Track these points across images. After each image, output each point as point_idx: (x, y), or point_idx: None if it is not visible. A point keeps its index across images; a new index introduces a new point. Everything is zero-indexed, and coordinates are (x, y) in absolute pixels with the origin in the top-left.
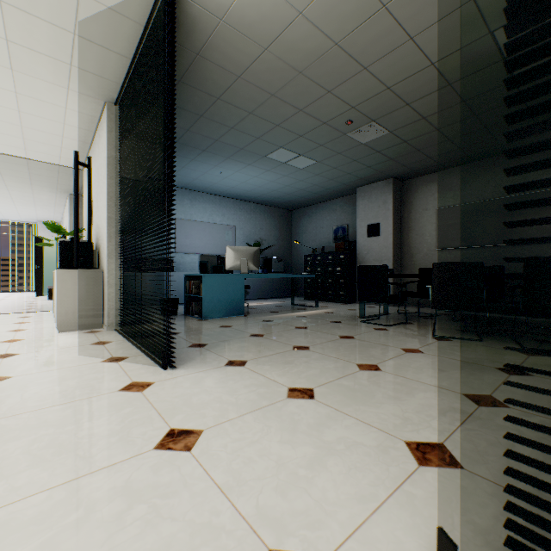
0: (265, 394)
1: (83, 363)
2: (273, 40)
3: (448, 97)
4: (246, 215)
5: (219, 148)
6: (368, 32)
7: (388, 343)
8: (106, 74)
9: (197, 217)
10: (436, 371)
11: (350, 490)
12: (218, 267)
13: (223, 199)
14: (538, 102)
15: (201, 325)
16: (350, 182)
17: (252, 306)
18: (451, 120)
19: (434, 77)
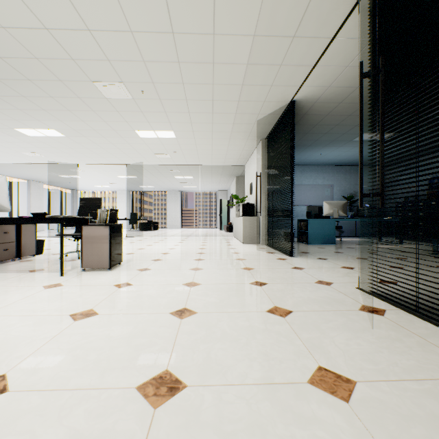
0: (331, 266)
1: (260, 252)
2: (344, 99)
3: None
4: (342, 176)
5: (318, 143)
6: None
7: (430, 263)
8: (263, 131)
9: (305, 182)
10: None
11: (347, 280)
12: (317, 214)
13: (323, 167)
14: None
15: (307, 246)
16: None
17: (344, 240)
18: None
19: None
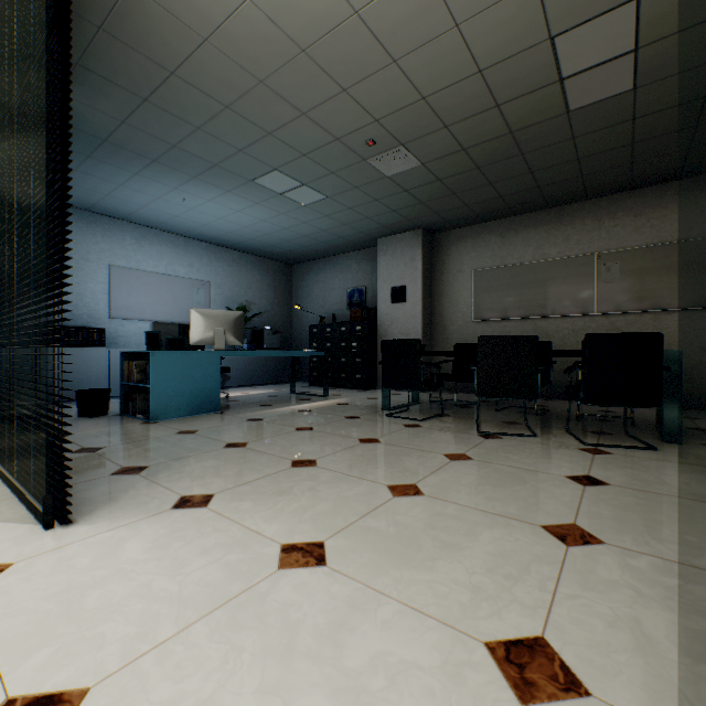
0: (239, 566)
1: None
2: None
3: (494, 124)
4: (226, 267)
5: (180, 160)
6: (402, 2)
7: (426, 448)
8: None
9: (148, 265)
10: (497, 488)
11: None
12: (177, 340)
13: (190, 241)
14: (589, 147)
15: (146, 431)
16: (370, 230)
17: (234, 396)
18: (495, 157)
19: (480, 92)
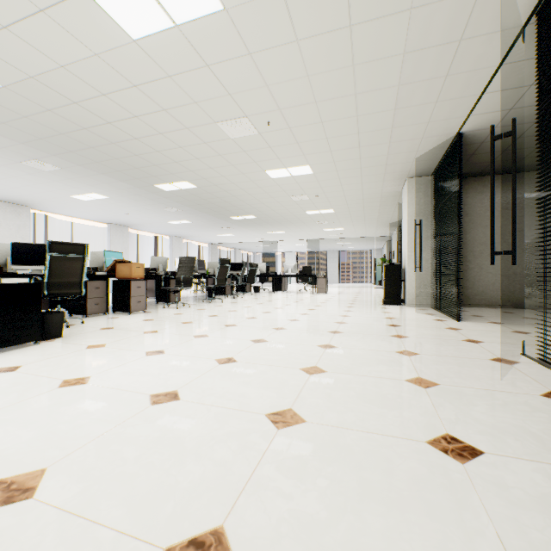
0: None
1: None
2: None
3: None
4: None
5: None
6: None
7: None
8: (395, 225)
9: None
10: None
11: None
12: None
13: None
14: None
15: None
16: None
17: None
18: None
19: None
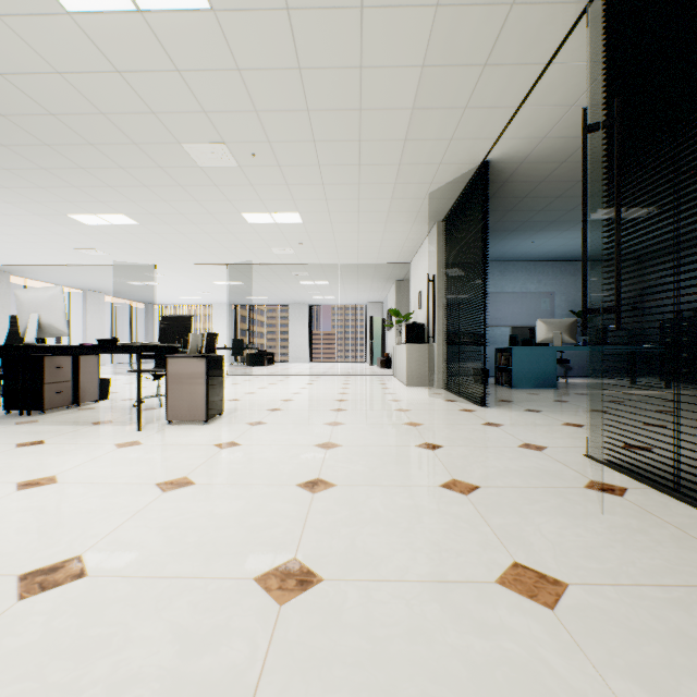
0: (546, 422)
1: (433, 400)
2: (569, 156)
3: None
4: (569, 277)
5: (529, 226)
6: None
7: None
8: (438, 209)
9: (508, 288)
10: None
11: (570, 443)
12: (527, 340)
13: (538, 264)
14: None
15: (509, 391)
16: None
17: (572, 382)
18: None
19: None
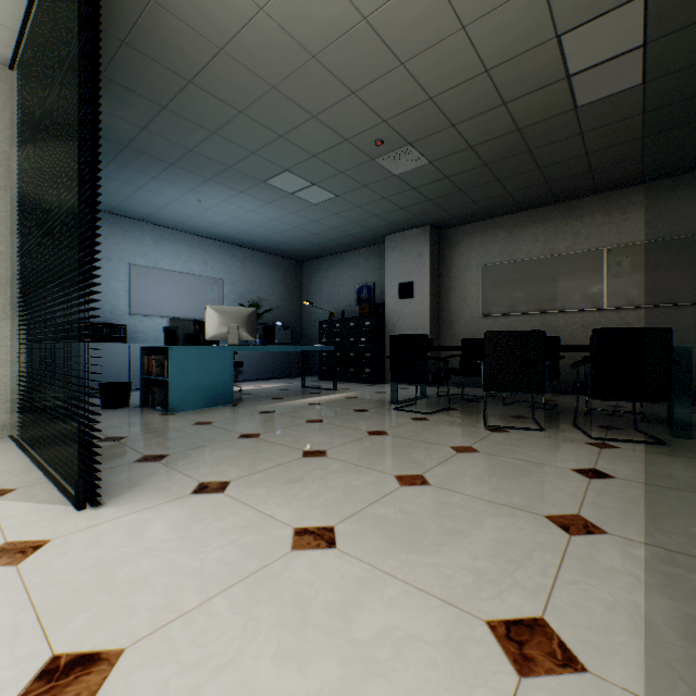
0: (255, 546)
1: None
2: None
3: (501, 122)
4: (239, 265)
5: (196, 163)
6: (409, 7)
7: (433, 440)
8: None
9: (165, 264)
10: (502, 480)
11: None
12: (193, 335)
13: (205, 240)
14: (597, 142)
15: (165, 422)
16: (378, 227)
17: (247, 390)
18: (502, 154)
19: (487, 91)
